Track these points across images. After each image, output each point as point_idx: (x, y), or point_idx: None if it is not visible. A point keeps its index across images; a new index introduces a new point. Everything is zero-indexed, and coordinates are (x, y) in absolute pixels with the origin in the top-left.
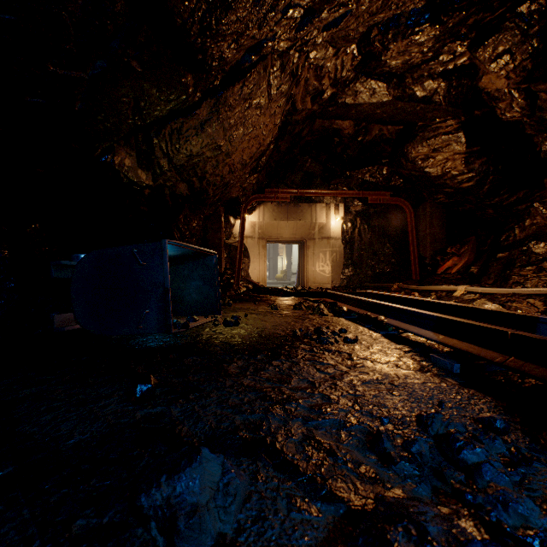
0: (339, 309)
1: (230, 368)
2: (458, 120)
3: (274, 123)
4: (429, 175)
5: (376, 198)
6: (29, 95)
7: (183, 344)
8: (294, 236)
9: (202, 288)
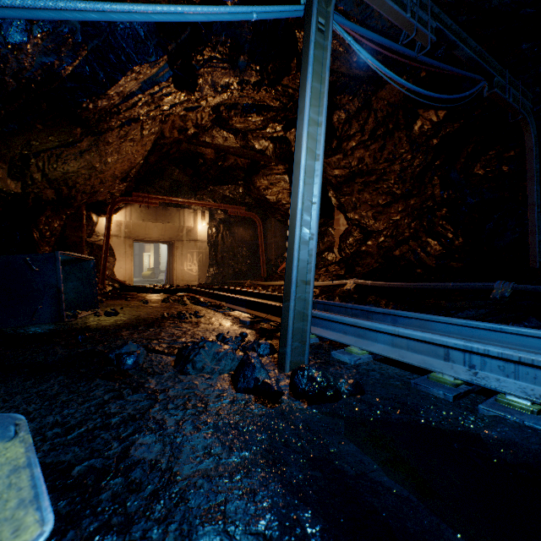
0: (198, 300)
1: (123, 334)
2: (285, 167)
3: (145, 149)
4: (269, 201)
5: (235, 211)
6: None
7: (78, 327)
8: (163, 237)
9: (80, 288)
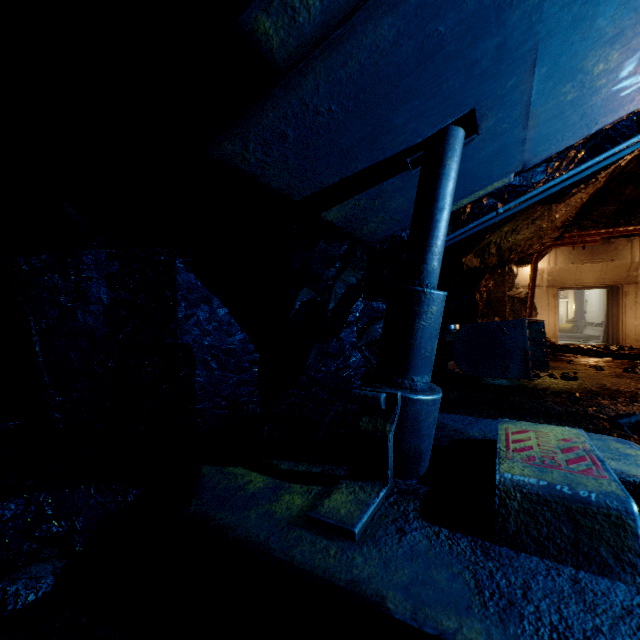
0: None
1: (602, 402)
2: None
3: (596, 187)
4: None
5: None
6: (466, 252)
7: (545, 387)
8: (601, 281)
9: (529, 348)
